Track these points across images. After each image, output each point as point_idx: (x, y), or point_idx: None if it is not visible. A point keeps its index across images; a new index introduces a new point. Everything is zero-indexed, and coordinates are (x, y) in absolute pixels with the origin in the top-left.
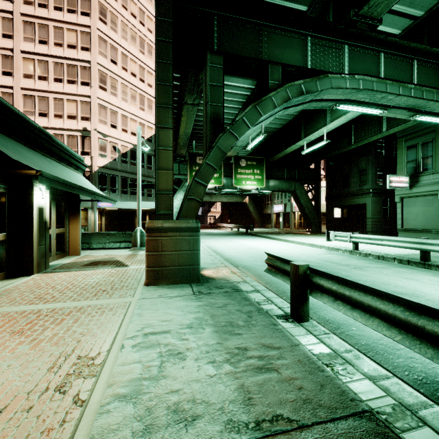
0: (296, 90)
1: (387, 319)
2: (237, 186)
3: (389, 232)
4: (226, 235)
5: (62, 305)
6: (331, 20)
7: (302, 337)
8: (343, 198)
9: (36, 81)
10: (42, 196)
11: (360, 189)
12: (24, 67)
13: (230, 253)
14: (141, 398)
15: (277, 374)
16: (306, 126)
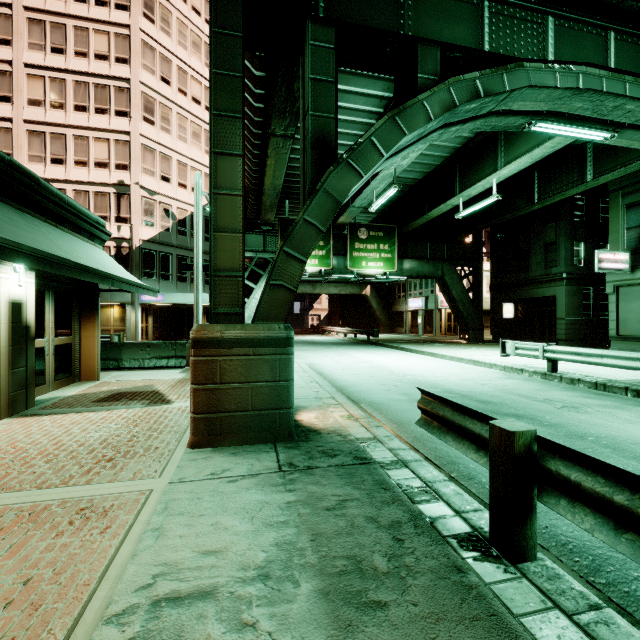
0: (467, 90)
1: None
2: (354, 270)
3: (592, 341)
4: (337, 345)
5: (10, 499)
6: None
7: (538, 622)
8: (518, 288)
9: (46, 110)
10: (18, 282)
11: (546, 274)
12: (29, 89)
13: (345, 376)
14: None
15: None
16: (464, 174)
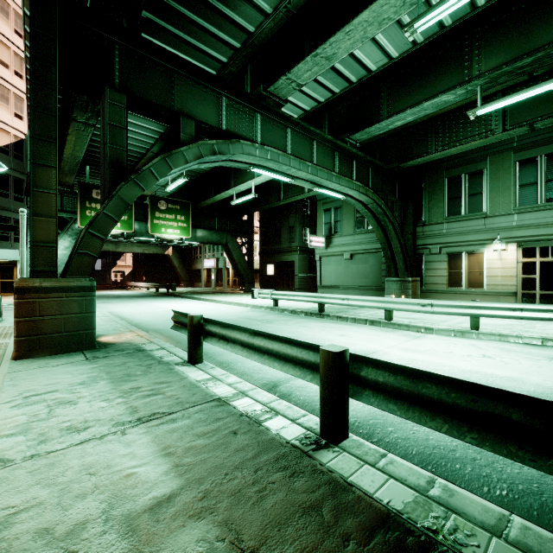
0: (209, 150)
1: (243, 345)
2: (155, 235)
3: (313, 289)
4: (139, 297)
5: None
6: (249, 83)
7: (192, 373)
8: (275, 254)
9: None
10: None
11: (290, 246)
12: None
13: (141, 318)
14: (32, 431)
15: (162, 395)
16: (236, 174)
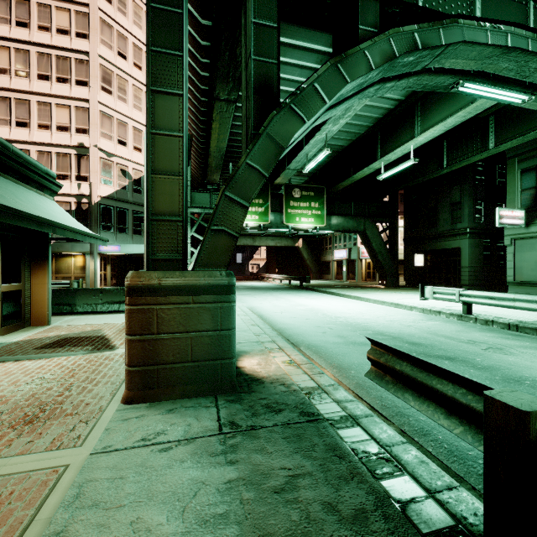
0: (406, 42)
1: None
2: (289, 225)
3: (490, 286)
4: (274, 290)
5: None
6: None
7: None
8: (428, 241)
9: (12, 77)
10: None
11: (452, 229)
12: None
13: (283, 319)
14: None
15: None
16: (384, 141)
